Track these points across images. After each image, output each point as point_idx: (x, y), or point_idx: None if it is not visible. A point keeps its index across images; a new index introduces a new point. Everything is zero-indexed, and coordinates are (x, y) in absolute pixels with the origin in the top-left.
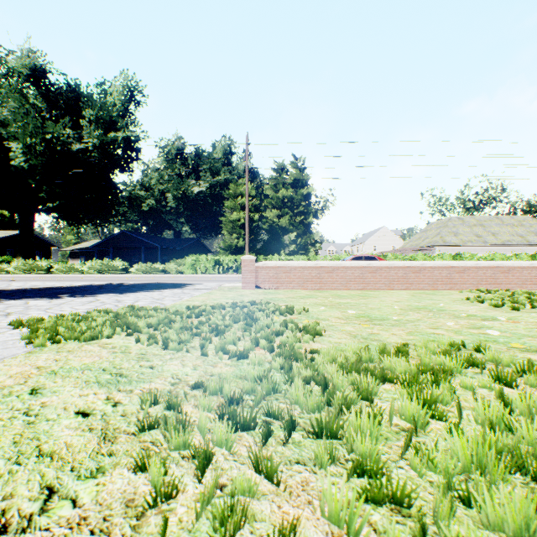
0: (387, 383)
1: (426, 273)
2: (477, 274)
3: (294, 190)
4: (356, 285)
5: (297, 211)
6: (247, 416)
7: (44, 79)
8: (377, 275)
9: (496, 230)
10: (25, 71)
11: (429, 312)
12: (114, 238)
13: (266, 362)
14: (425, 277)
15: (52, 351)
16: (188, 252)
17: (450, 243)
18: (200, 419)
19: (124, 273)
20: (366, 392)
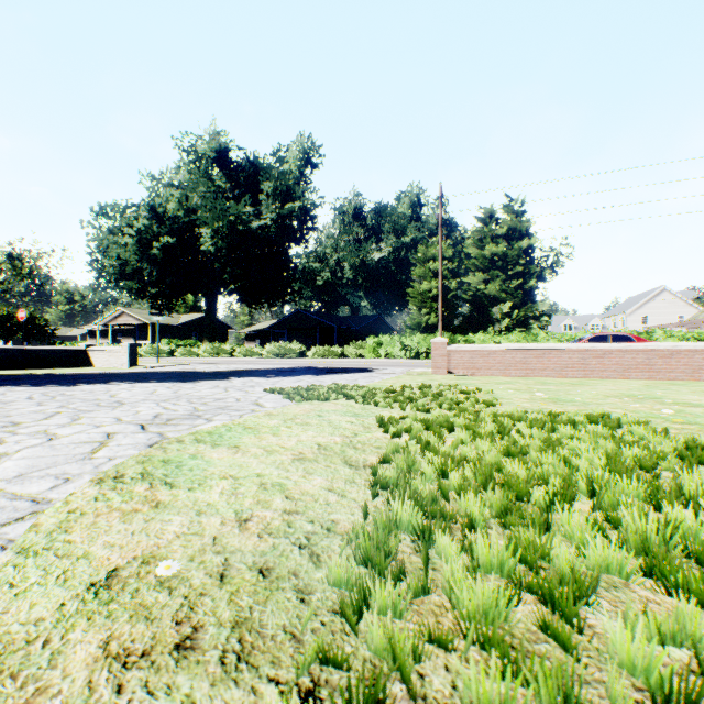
0: None
1: (681, 359)
2: None
3: (508, 243)
4: (574, 373)
5: (512, 272)
6: None
7: (228, 159)
8: (604, 360)
9: None
10: (212, 155)
11: (634, 399)
12: (289, 319)
13: None
14: (680, 363)
15: (308, 404)
16: (367, 332)
17: None
18: (407, 424)
19: (301, 358)
20: (501, 424)
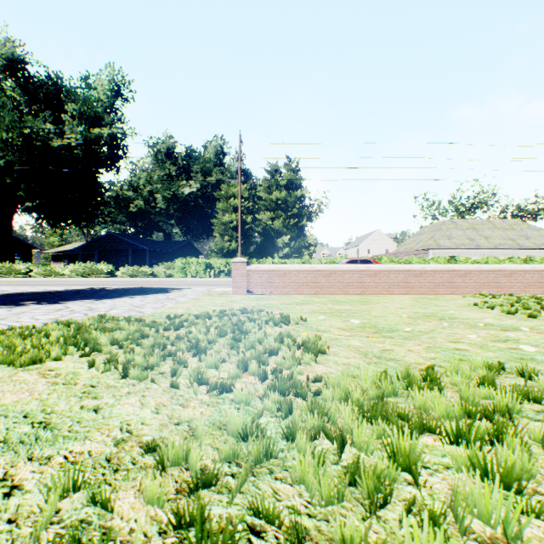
0: (427, 435)
1: (427, 277)
2: (479, 278)
3: (288, 192)
4: (354, 290)
5: (291, 213)
6: (223, 516)
7: (23, 70)
8: (376, 279)
9: (488, 234)
10: (1, 61)
11: (440, 321)
12: (100, 240)
13: (256, 397)
14: (426, 281)
15: None
16: (178, 255)
17: (444, 247)
18: (136, 539)
19: (109, 277)
20: (406, 459)
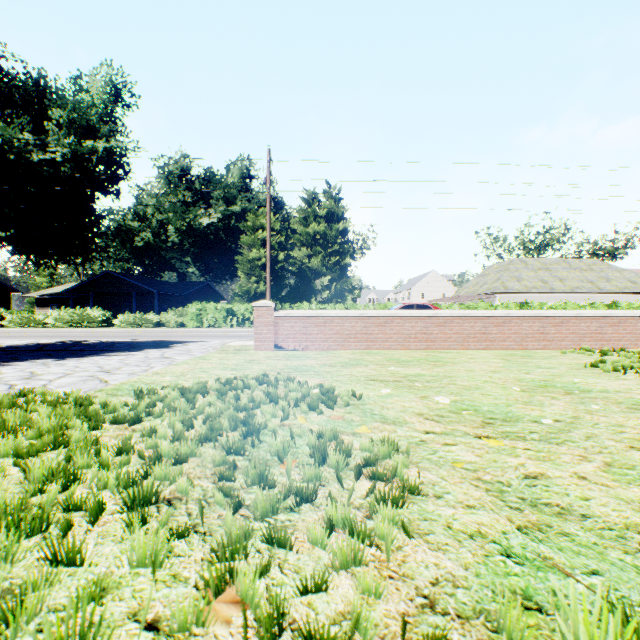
0: None
1: (512, 327)
2: (579, 328)
3: (328, 224)
4: (417, 343)
5: (331, 250)
6: None
7: None
8: (446, 329)
9: (563, 275)
10: None
11: (570, 396)
12: (96, 281)
13: None
14: (511, 331)
15: None
16: (194, 299)
17: (513, 290)
18: None
19: (105, 327)
20: None
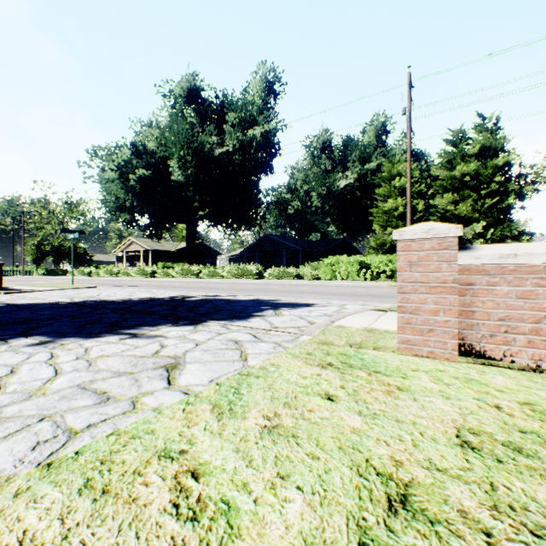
0: None
1: None
2: None
3: (480, 162)
4: None
5: (485, 191)
6: None
7: (197, 96)
8: None
9: None
10: (184, 94)
11: None
12: (259, 243)
13: None
14: None
15: None
16: (332, 254)
17: None
18: None
19: (258, 279)
20: None
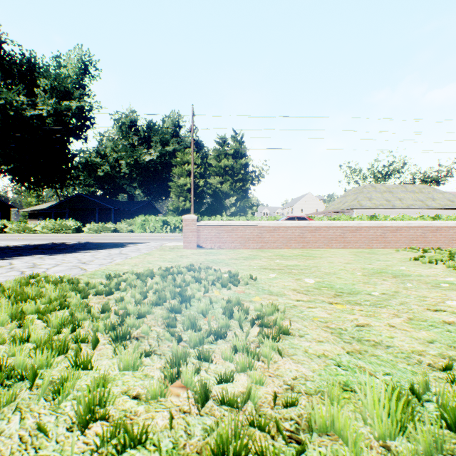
0: None
1: (362, 233)
2: (409, 233)
3: (235, 160)
4: (296, 244)
5: (237, 178)
6: None
7: None
8: (316, 234)
9: (402, 196)
10: None
11: (395, 279)
12: (70, 200)
13: None
14: (362, 236)
15: None
16: (140, 213)
17: (366, 207)
18: None
19: (77, 233)
20: None
